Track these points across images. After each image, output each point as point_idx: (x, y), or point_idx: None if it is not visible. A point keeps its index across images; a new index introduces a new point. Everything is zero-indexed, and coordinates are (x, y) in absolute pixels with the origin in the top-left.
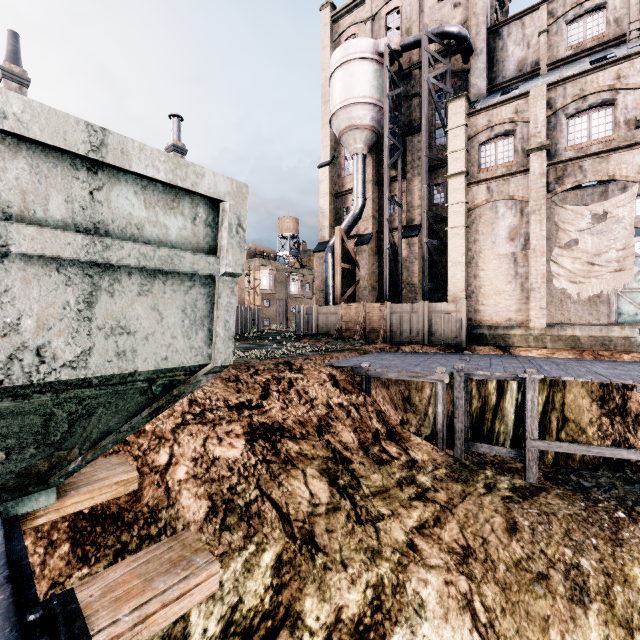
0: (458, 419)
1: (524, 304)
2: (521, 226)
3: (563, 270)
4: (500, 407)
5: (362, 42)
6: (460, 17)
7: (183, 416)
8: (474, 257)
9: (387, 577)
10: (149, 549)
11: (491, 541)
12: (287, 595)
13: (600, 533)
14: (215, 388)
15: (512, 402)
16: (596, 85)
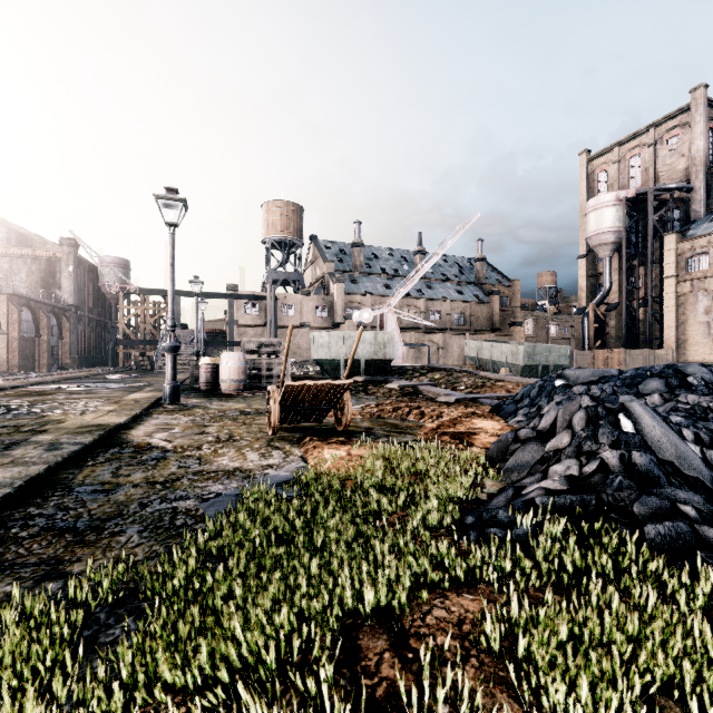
0: None
1: None
2: (712, 306)
3: None
4: None
5: (607, 196)
6: (685, 164)
7: None
8: (683, 323)
9: None
10: None
11: None
12: None
13: None
14: None
15: None
16: None
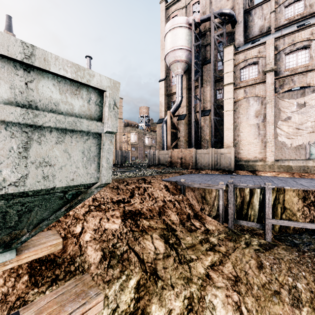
0: (230, 208)
1: (263, 149)
2: (261, 110)
3: (283, 132)
4: (251, 201)
5: (181, 18)
6: (230, 5)
7: (89, 207)
8: (237, 126)
9: (195, 293)
10: (64, 286)
11: (249, 273)
12: (142, 303)
13: (306, 269)
14: (106, 192)
15: (257, 199)
16: (300, 38)
